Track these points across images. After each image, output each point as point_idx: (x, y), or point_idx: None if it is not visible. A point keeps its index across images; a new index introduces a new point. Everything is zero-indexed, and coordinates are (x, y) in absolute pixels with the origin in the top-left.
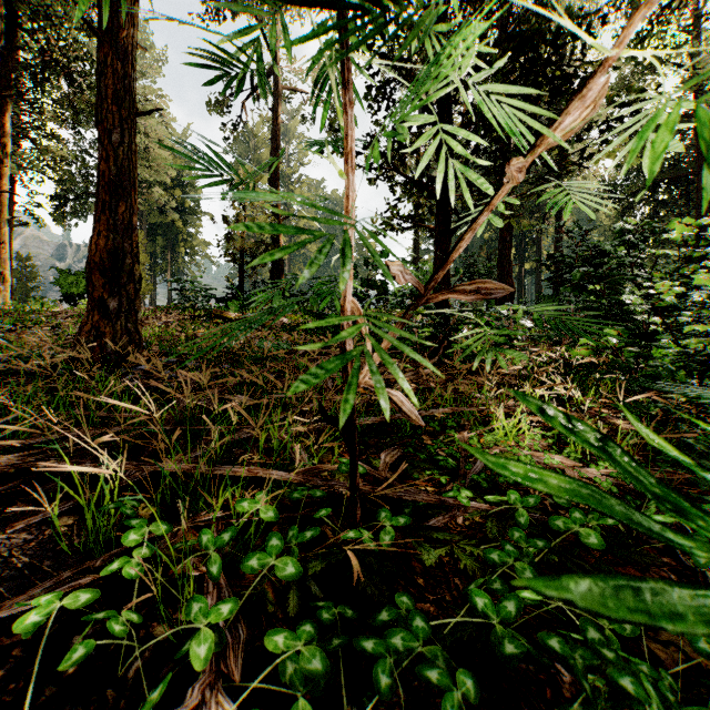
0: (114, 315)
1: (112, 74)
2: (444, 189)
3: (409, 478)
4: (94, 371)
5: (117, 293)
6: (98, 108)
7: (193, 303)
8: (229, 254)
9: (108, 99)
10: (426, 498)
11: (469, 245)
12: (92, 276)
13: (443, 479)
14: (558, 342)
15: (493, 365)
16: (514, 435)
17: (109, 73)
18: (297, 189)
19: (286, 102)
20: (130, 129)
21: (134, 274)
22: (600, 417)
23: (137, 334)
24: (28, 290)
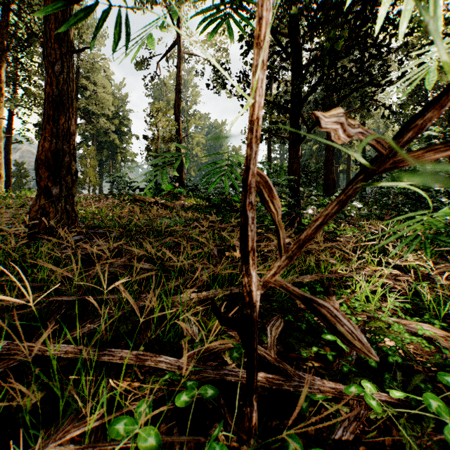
0: (56, 199)
1: (55, 21)
2: (298, 106)
3: (293, 349)
4: (38, 240)
5: (58, 182)
6: (44, 46)
7: (121, 191)
8: (147, 160)
9: (51, 39)
10: (322, 388)
11: (303, 154)
12: (39, 170)
13: (329, 356)
14: (381, 218)
15: (332, 235)
16: (375, 300)
17: (52, 20)
18: (192, 119)
19: (185, 62)
20: (68, 62)
21: (71, 169)
22: (428, 278)
23: (73, 213)
24: (22, 184)
